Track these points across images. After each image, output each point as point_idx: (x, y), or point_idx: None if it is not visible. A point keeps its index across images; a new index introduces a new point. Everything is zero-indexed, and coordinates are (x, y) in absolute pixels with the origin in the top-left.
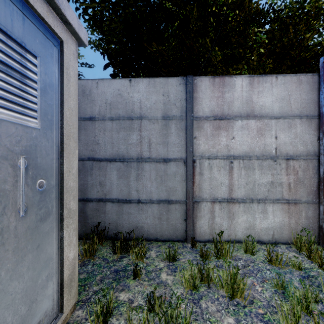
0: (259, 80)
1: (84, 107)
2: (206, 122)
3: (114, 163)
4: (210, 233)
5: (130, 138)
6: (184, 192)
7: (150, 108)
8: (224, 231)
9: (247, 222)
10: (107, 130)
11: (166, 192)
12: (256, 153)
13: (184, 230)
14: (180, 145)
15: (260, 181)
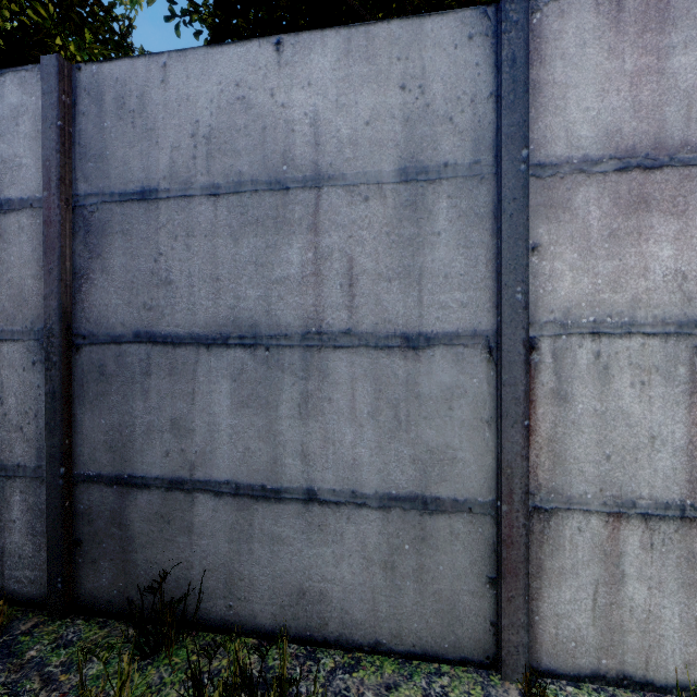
0: None
1: (122, 156)
2: (585, 181)
3: (221, 353)
4: (601, 646)
5: (278, 261)
6: (488, 468)
7: (351, 142)
8: (664, 641)
9: None
10: (196, 233)
11: (416, 467)
12: None
13: (488, 622)
14: (473, 281)
15: None
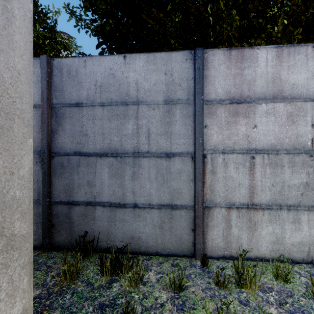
0: (289, 51)
1: (69, 91)
2: (220, 106)
3: (105, 159)
4: (225, 247)
5: (124, 128)
6: (192, 194)
7: (149, 90)
8: (242, 245)
9: (274, 234)
10: (96, 118)
11: (169, 195)
12: (286, 146)
13: (192, 243)
14: (187, 136)
15: (292, 182)
